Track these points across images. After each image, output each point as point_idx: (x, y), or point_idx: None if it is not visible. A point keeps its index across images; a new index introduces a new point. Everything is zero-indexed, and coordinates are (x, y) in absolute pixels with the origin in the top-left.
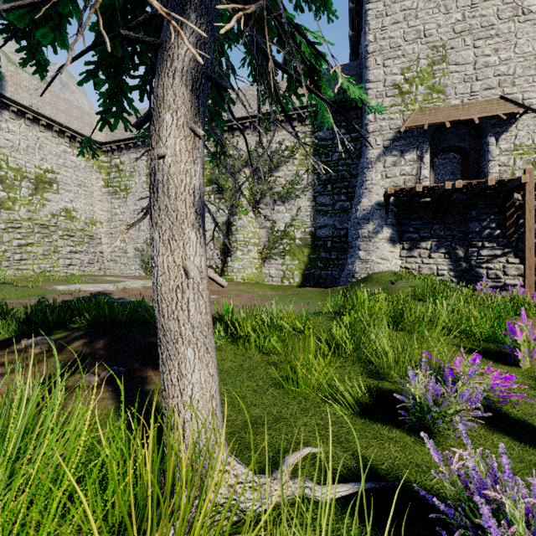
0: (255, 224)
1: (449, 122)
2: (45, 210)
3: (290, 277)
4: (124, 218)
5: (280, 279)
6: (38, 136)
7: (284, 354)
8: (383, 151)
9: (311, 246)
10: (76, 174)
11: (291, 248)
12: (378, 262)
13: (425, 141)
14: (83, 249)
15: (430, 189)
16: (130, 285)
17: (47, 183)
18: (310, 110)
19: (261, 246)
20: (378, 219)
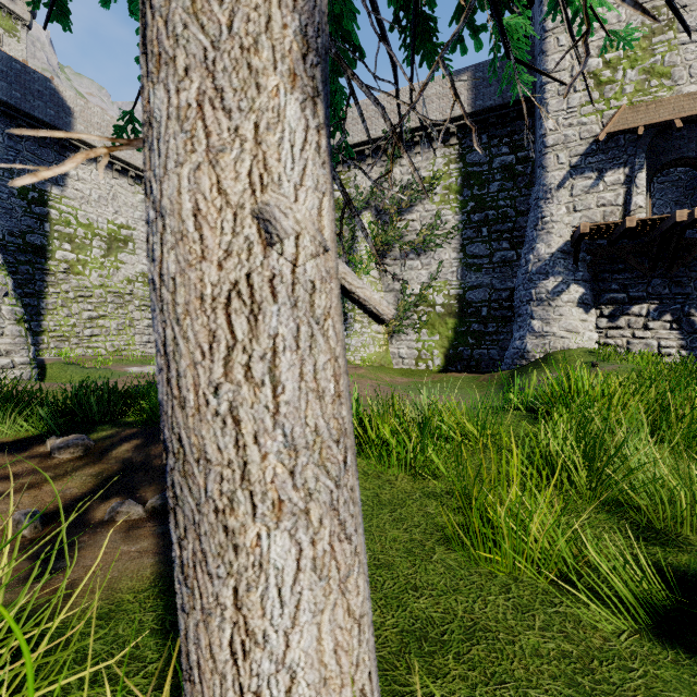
0: (378, 287)
1: (680, 120)
2: (120, 275)
3: (427, 358)
4: None
5: (414, 361)
6: (111, 183)
7: (450, 479)
8: (569, 172)
9: (457, 315)
10: None
11: (428, 318)
12: (563, 336)
13: (638, 152)
14: None
15: (649, 224)
16: None
17: (121, 242)
18: (493, 58)
19: None
20: (561, 273)
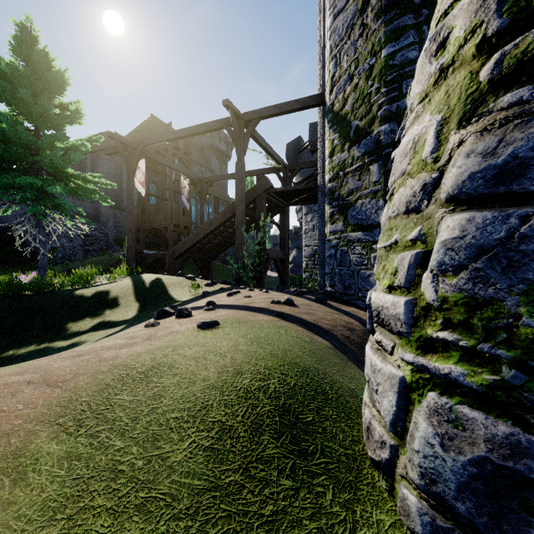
0: None
1: None
2: None
3: None
4: None
5: None
6: None
7: None
8: None
9: None
10: None
11: None
12: None
13: None
14: None
15: None
16: None
17: None
18: None
19: None
20: None
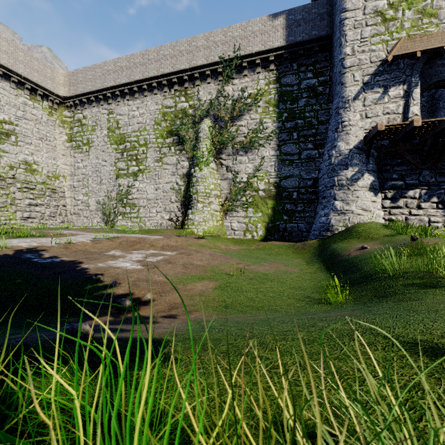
0: (216, 176)
1: None
2: (2, 162)
3: (253, 230)
4: (86, 171)
5: (243, 232)
6: None
7: None
8: (362, 87)
9: (275, 198)
10: (37, 127)
11: (253, 200)
12: (359, 213)
13: (413, 73)
14: (44, 202)
15: (425, 127)
16: (78, 239)
17: (4, 134)
18: None
19: (223, 198)
20: (358, 164)
